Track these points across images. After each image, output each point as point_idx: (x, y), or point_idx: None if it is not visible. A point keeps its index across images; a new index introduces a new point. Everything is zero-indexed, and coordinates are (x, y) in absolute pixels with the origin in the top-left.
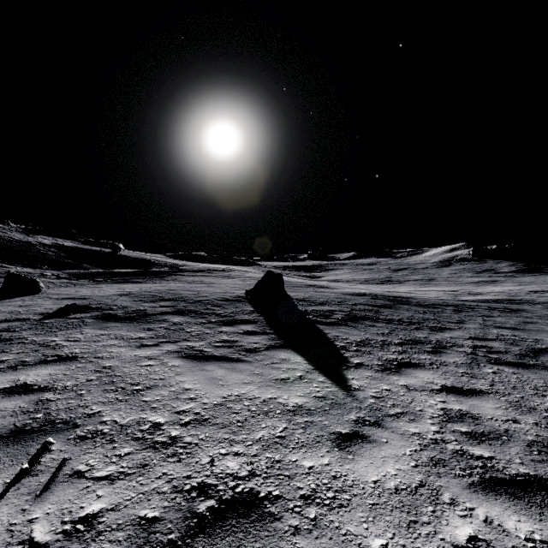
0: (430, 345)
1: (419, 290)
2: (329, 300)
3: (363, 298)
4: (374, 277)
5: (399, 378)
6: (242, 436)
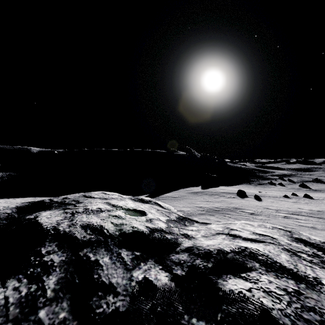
0: None
1: None
2: None
3: None
4: None
5: None
6: None
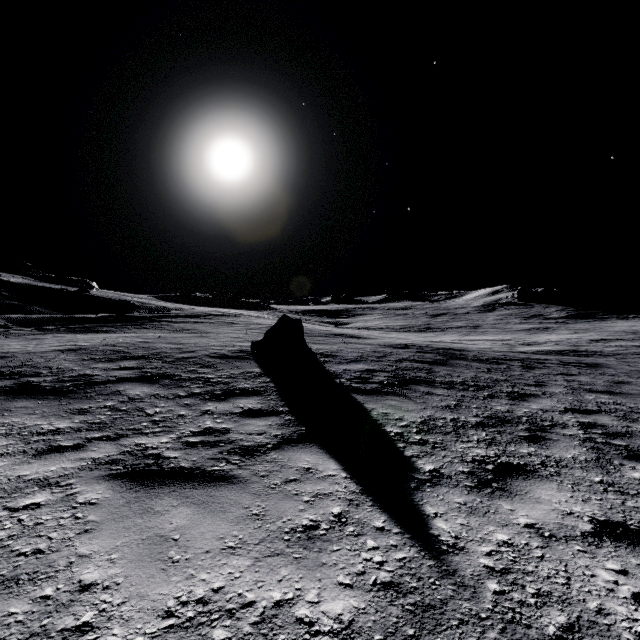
0: (522, 425)
1: (466, 339)
2: (364, 354)
3: (407, 351)
4: (411, 324)
5: (512, 505)
6: None
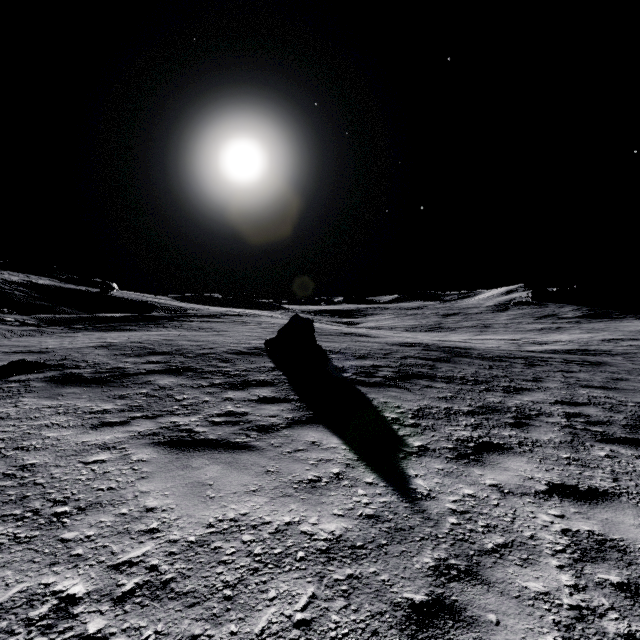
0: (510, 414)
1: (476, 339)
2: (371, 352)
3: (413, 349)
4: (421, 324)
5: (483, 471)
6: (229, 626)
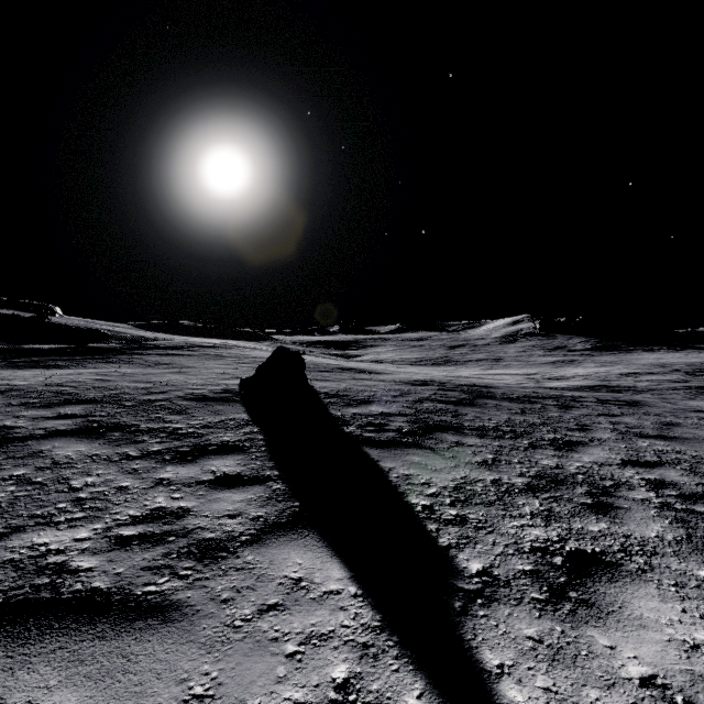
0: (580, 488)
1: (489, 374)
2: (377, 393)
3: (427, 389)
4: (427, 357)
5: (609, 635)
6: None
